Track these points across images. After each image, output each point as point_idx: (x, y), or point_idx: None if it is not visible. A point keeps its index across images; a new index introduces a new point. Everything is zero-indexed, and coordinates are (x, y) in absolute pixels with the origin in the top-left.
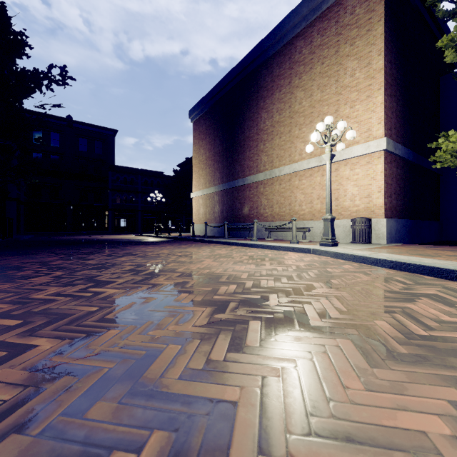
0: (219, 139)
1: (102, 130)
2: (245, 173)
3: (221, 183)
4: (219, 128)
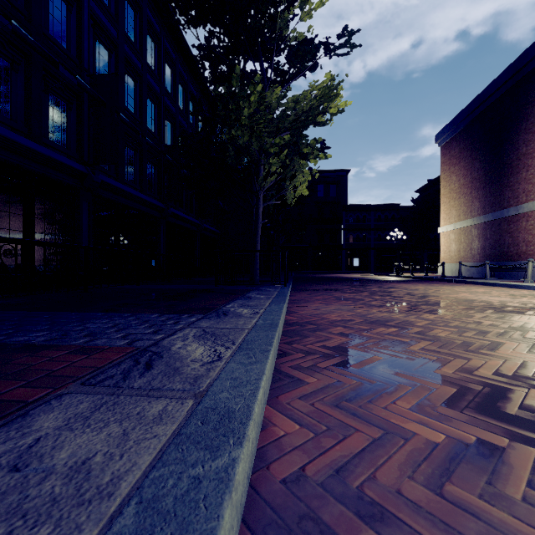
0: (479, 162)
1: (336, 173)
2: (519, 200)
3: (481, 214)
4: (479, 148)
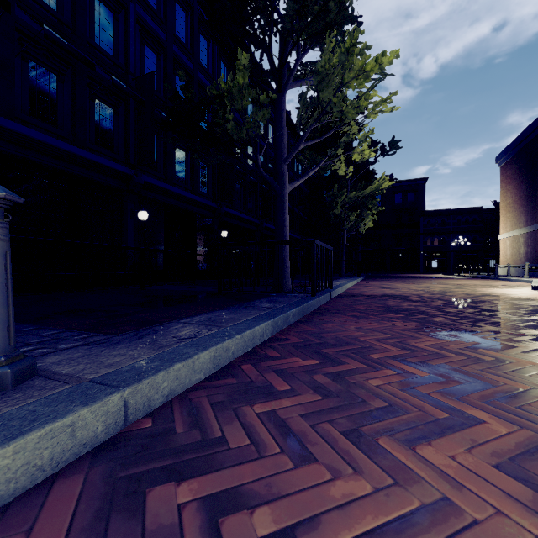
0: (523, 184)
1: (414, 182)
2: None
3: (525, 226)
4: (523, 173)
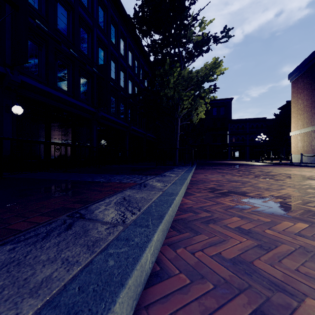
0: None
1: (224, 100)
2: None
3: None
4: None
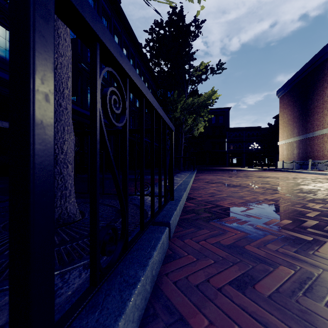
0: (296, 108)
1: (222, 109)
2: (314, 129)
3: (297, 135)
4: (296, 101)
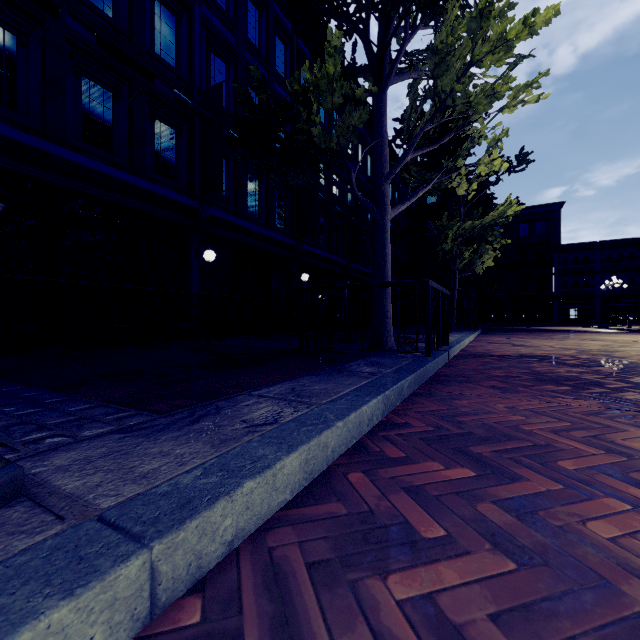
0: None
1: (545, 208)
2: None
3: None
4: None
